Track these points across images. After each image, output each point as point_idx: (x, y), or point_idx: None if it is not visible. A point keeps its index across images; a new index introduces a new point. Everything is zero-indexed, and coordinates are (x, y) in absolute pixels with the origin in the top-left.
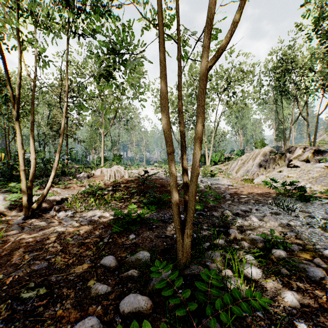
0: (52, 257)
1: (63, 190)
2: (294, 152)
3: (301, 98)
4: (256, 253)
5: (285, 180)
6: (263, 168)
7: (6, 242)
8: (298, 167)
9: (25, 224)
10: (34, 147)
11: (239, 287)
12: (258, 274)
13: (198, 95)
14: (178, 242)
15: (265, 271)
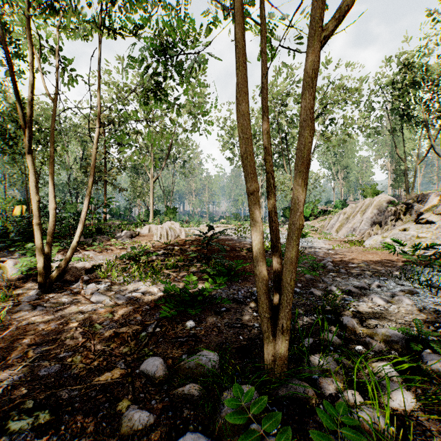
0: (68, 355)
1: (98, 254)
2: (426, 201)
3: (432, 124)
4: (404, 364)
5: (413, 242)
6: (378, 225)
7: (8, 329)
8: (433, 223)
9: (39, 302)
10: (53, 193)
11: (384, 432)
12: (408, 402)
13: (303, 89)
14: (266, 339)
15: (420, 396)
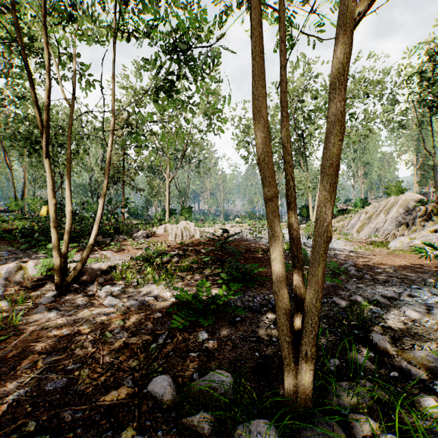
0: (76, 368)
1: (115, 254)
2: None
3: None
4: None
5: None
6: (404, 225)
7: (22, 333)
8: None
9: (55, 304)
10: (69, 196)
11: None
12: None
13: (332, 78)
14: (287, 366)
15: None
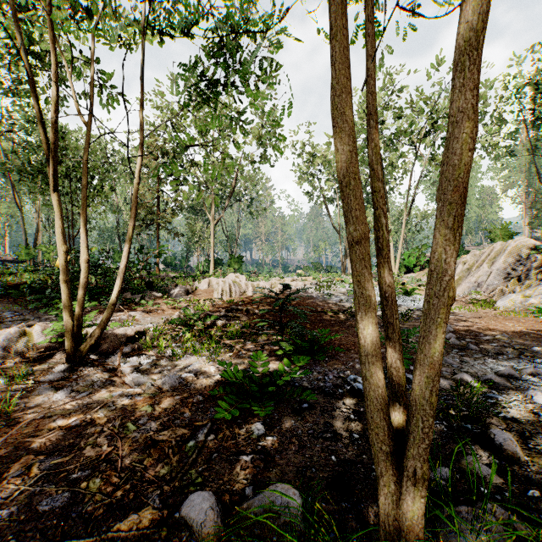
0: (84, 476)
1: (146, 315)
2: None
3: None
4: None
5: None
6: (514, 279)
7: (17, 424)
8: None
9: (65, 382)
10: (85, 241)
11: None
12: None
13: (458, 54)
14: (384, 488)
15: None
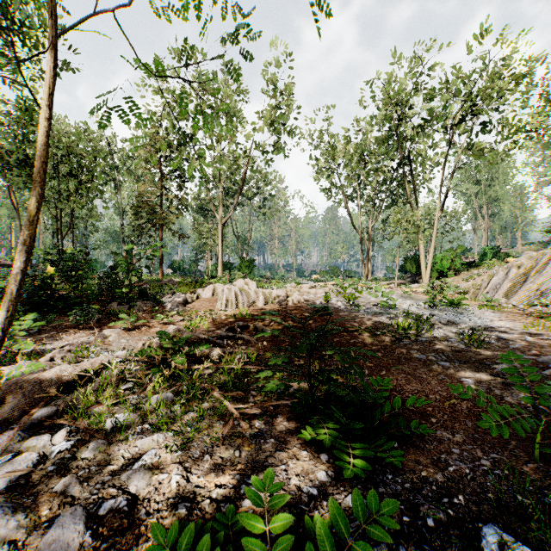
0: None
1: (124, 334)
2: None
3: None
4: None
5: None
6: None
7: None
8: None
9: None
10: None
11: None
12: None
13: None
14: None
15: None
